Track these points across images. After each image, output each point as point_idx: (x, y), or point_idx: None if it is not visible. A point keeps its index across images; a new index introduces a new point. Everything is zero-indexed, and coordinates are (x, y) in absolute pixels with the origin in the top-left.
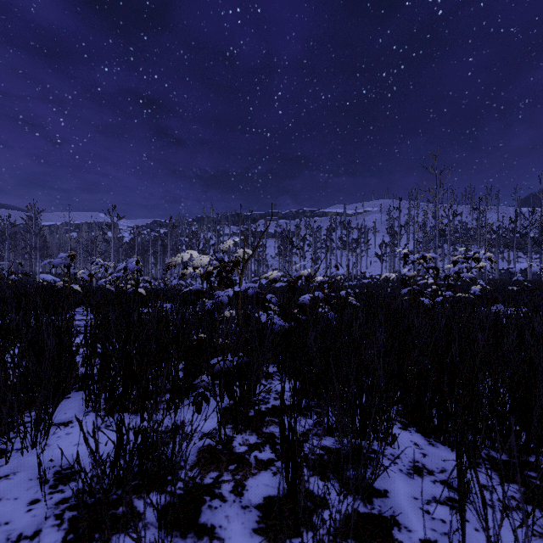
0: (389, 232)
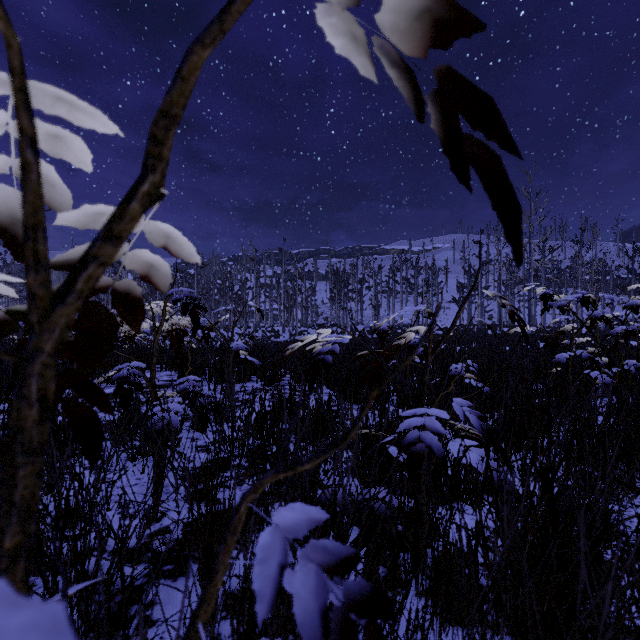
0: (468, 272)
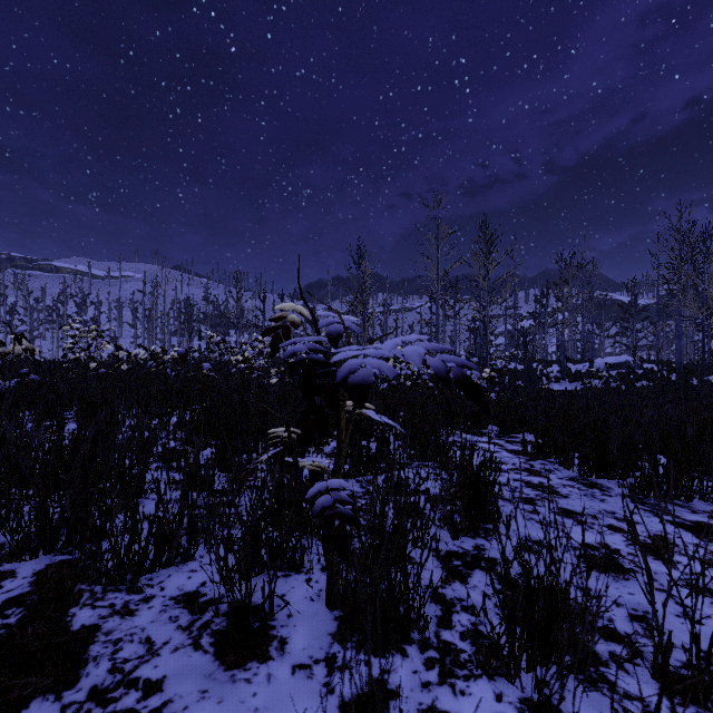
0: (135, 314)
